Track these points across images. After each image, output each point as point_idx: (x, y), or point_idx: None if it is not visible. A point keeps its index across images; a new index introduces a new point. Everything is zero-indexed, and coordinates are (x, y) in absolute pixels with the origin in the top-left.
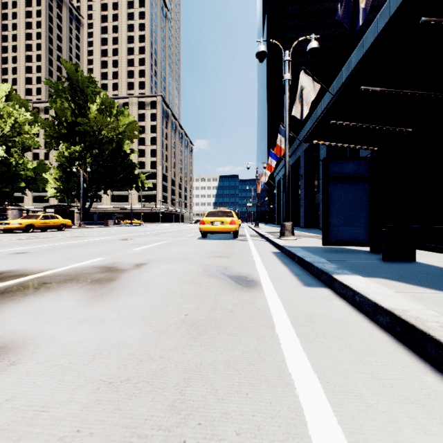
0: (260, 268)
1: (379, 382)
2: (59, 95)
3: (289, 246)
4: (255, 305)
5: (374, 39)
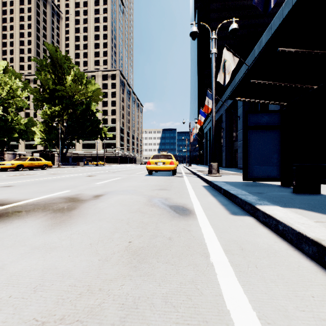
0: (194, 199)
1: (323, 323)
2: (43, 69)
3: (216, 181)
4: (191, 232)
5: (280, 23)
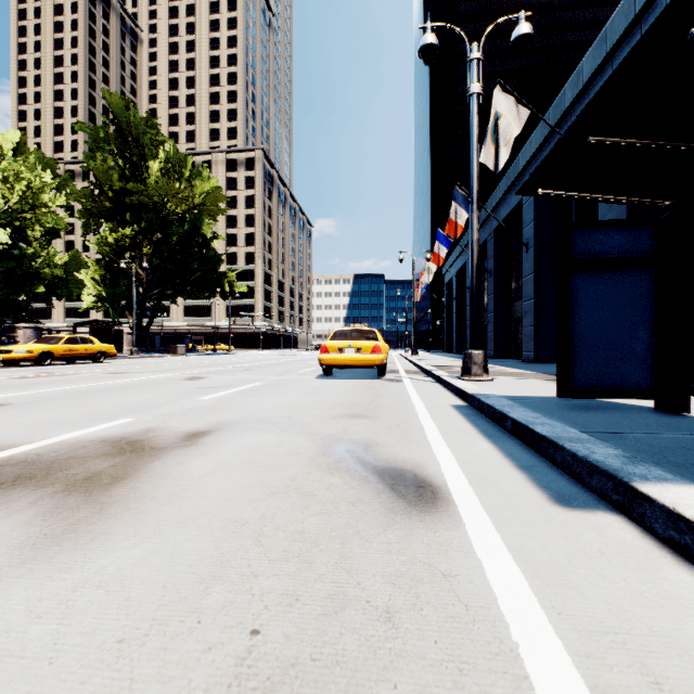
0: (439, 446)
1: None
2: (101, 148)
3: (486, 396)
4: (454, 585)
5: (628, 25)
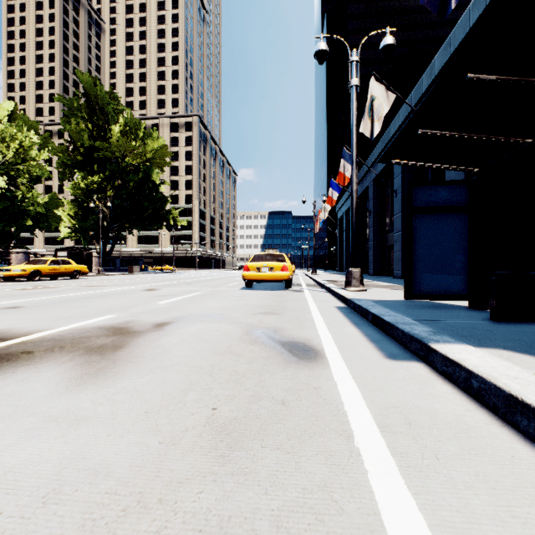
0: (322, 330)
1: None
2: (74, 115)
3: (359, 300)
4: (319, 392)
5: (465, 35)
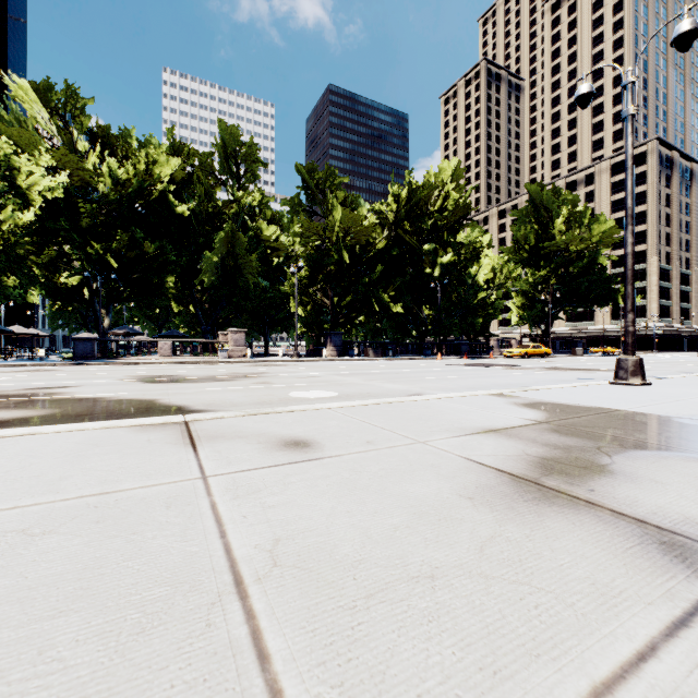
0: None
1: None
2: (523, 222)
3: None
4: None
5: None
